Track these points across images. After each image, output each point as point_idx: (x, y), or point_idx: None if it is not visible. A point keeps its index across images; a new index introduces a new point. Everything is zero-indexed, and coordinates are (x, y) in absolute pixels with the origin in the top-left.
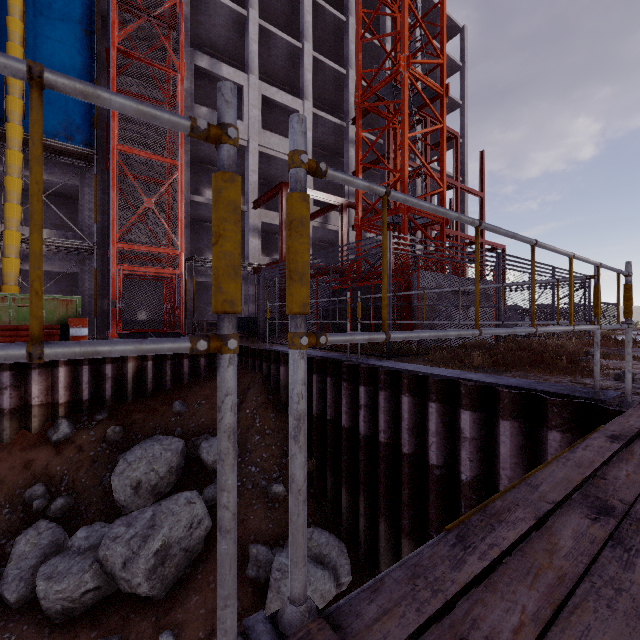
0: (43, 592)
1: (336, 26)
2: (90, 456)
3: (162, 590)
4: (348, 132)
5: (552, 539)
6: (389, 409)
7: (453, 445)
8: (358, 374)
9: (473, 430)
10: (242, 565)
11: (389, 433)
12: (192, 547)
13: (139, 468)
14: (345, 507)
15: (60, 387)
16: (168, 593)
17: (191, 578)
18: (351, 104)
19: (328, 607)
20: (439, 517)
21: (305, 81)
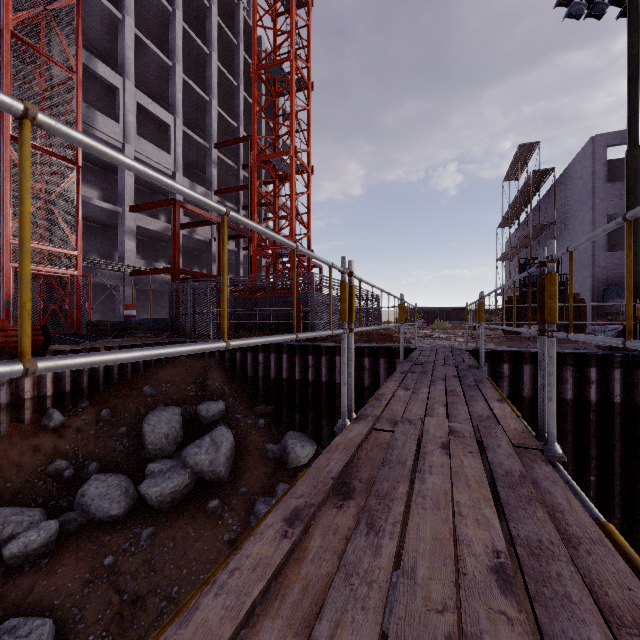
0: (160, 491)
1: (199, 54)
2: (92, 434)
3: (227, 475)
4: (212, 154)
5: (420, 357)
6: (327, 365)
7: (360, 374)
8: (306, 350)
9: (369, 365)
10: (263, 456)
11: (327, 376)
12: (232, 454)
13: (163, 427)
14: (299, 424)
15: (48, 381)
16: (229, 477)
17: (238, 468)
18: (214, 130)
19: (309, 461)
20: (355, 406)
21: (176, 99)
